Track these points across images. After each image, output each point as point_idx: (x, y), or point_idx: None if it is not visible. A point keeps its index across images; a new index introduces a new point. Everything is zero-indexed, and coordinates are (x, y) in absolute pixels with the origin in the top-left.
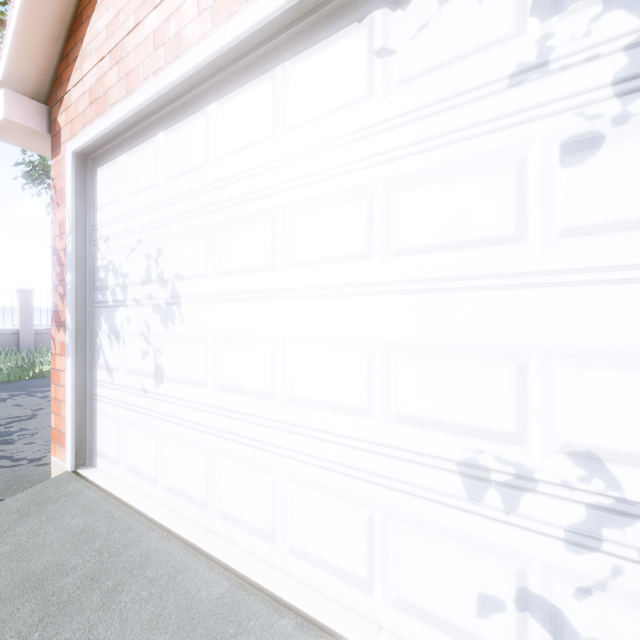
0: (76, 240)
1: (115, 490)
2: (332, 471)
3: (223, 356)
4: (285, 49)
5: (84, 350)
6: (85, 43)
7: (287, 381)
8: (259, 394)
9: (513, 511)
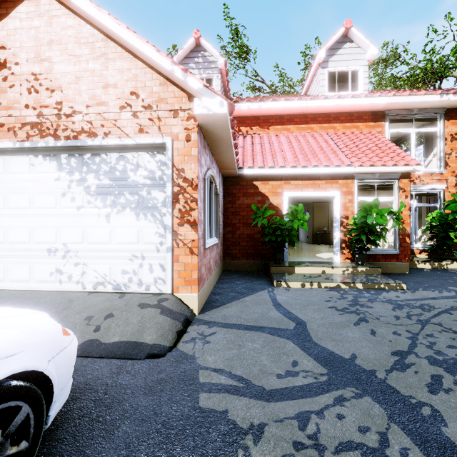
0: None
1: None
2: (21, 258)
3: None
4: (8, 152)
5: None
6: None
7: (9, 238)
8: None
9: (55, 256)
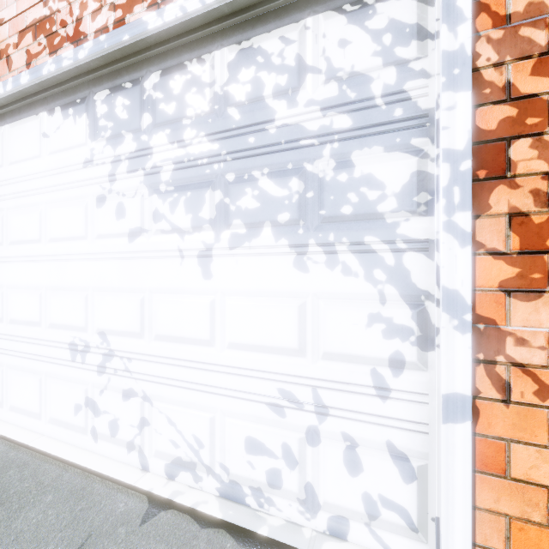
0: None
1: None
2: (27, 358)
3: None
4: (8, 117)
5: None
6: None
7: (8, 310)
8: None
9: (84, 362)
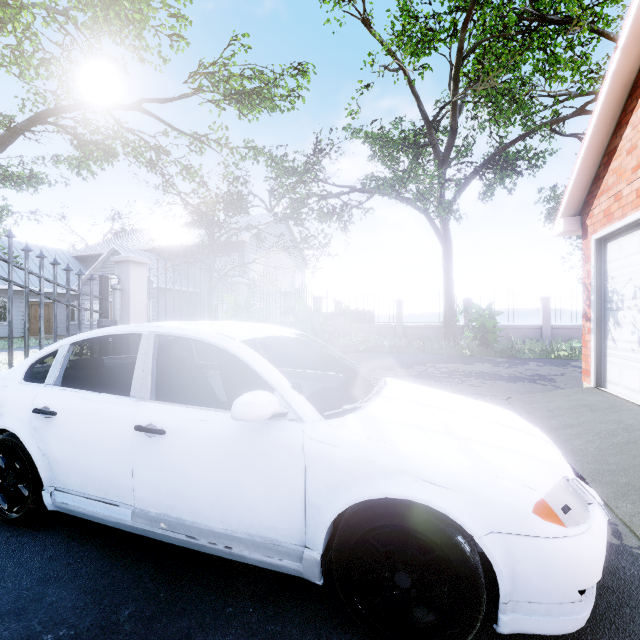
0: (596, 279)
1: (617, 395)
2: None
3: None
4: None
5: (600, 331)
6: (601, 189)
7: None
8: None
9: None
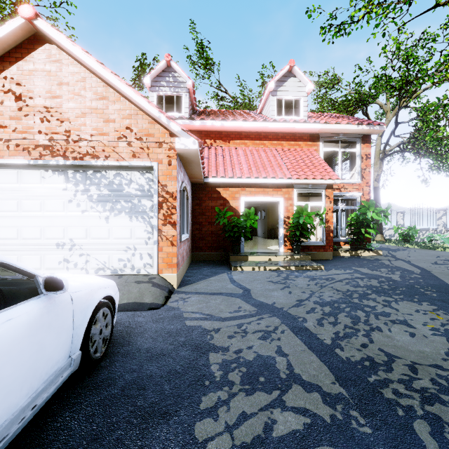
0: None
1: None
2: (33, 251)
3: (1, 231)
4: (21, 167)
5: None
6: None
7: (22, 235)
8: (13, 239)
9: (63, 248)
